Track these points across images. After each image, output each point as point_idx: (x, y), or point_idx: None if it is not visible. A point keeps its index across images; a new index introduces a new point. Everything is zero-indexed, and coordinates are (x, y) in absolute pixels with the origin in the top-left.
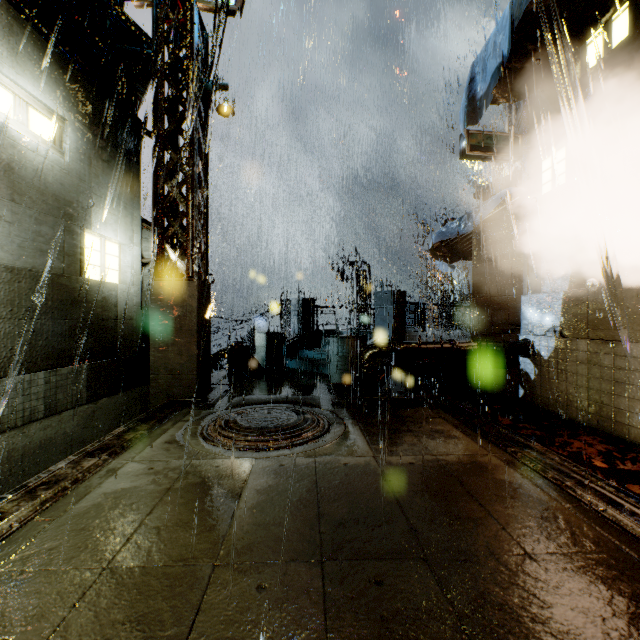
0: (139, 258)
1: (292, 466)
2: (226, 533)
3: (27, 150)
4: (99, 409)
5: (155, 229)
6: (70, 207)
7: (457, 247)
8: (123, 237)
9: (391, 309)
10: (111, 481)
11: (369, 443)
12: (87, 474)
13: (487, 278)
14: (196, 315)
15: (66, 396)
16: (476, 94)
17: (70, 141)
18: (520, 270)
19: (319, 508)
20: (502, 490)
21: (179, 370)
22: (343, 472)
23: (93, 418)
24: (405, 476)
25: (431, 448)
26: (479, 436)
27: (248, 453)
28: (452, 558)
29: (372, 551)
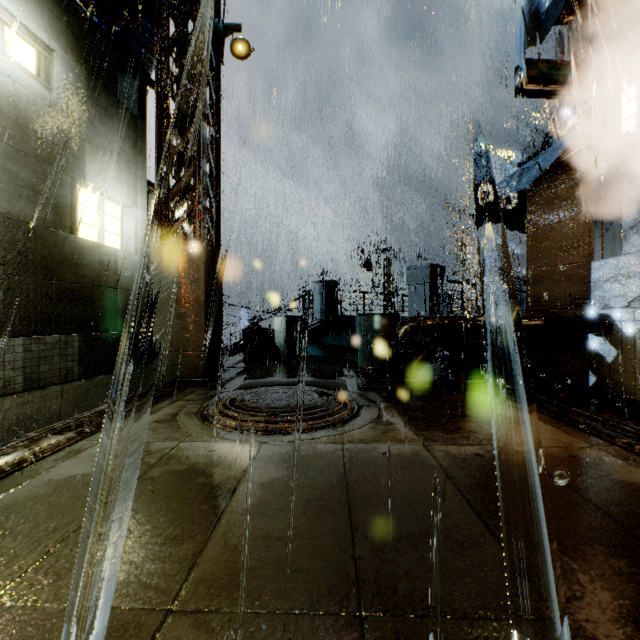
0: (144, 224)
1: (311, 453)
2: (201, 550)
3: (0, 74)
4: (94, 387)
5: (158, 186)
6: (58, 152)
7: (505, 213)
8: (125, 197)
9: (427, 285)
10: (67, 465)
11: (414, 428)
12: (39, 455)
13: (545, 245)
14: (204, 283)
15: (52, 369)
16: (539, 9)
17: (58, 75)
18: (590, 231)
19: (351, 515)
20: (639, 498)
21: (185, 346)
22: (383, 463)
23: (87, 397)
24: (475, 472)
25: (501, 437)
26: (563, 424)
27: (254, 436)
28: (613, 626)
29: (451, 600)
